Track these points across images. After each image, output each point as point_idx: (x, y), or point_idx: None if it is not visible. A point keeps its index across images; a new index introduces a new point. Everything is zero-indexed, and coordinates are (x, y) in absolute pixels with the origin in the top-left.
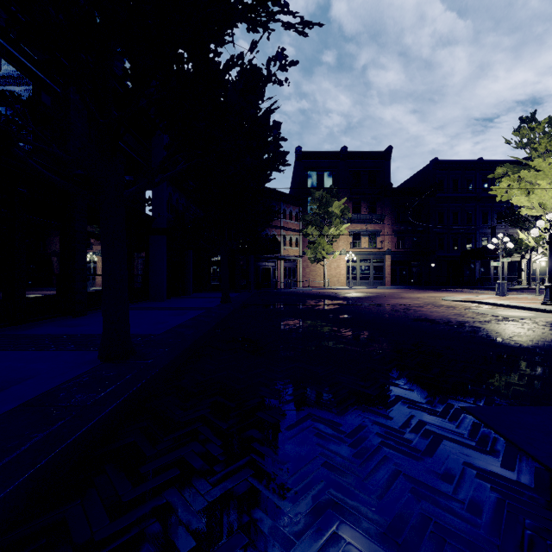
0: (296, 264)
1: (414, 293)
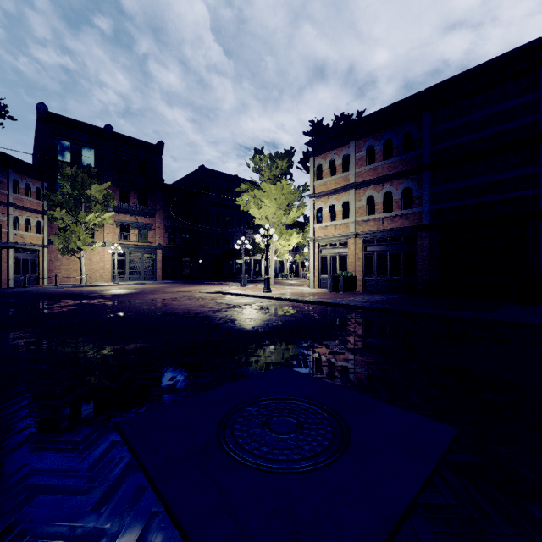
0: (38, 255)
1: (180, 287)
